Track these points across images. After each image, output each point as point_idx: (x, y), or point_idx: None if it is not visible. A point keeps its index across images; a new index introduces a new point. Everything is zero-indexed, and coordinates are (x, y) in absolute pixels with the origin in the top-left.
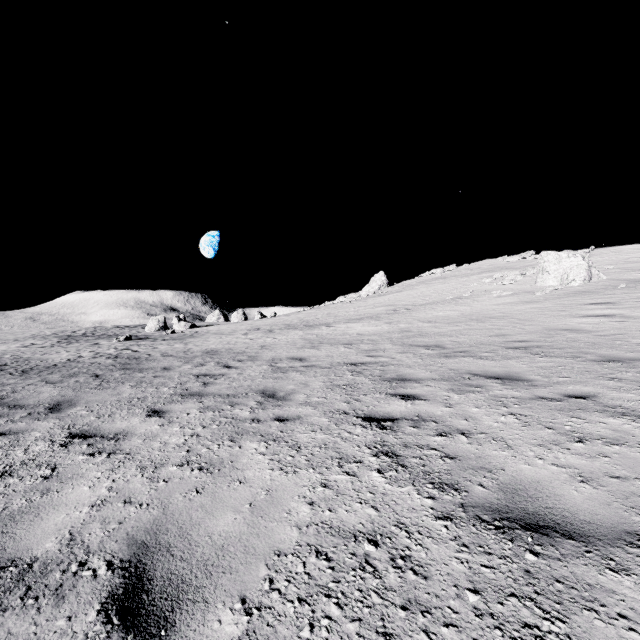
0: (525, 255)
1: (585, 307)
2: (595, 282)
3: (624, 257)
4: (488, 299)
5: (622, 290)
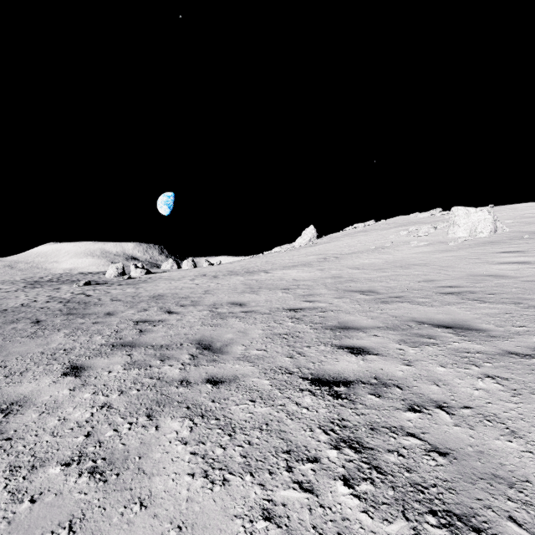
0: (434, 212)
1: (498, 255)
2: (500, 234)
3: (520, 213)
4: (407, 248)
5: (526, 240)
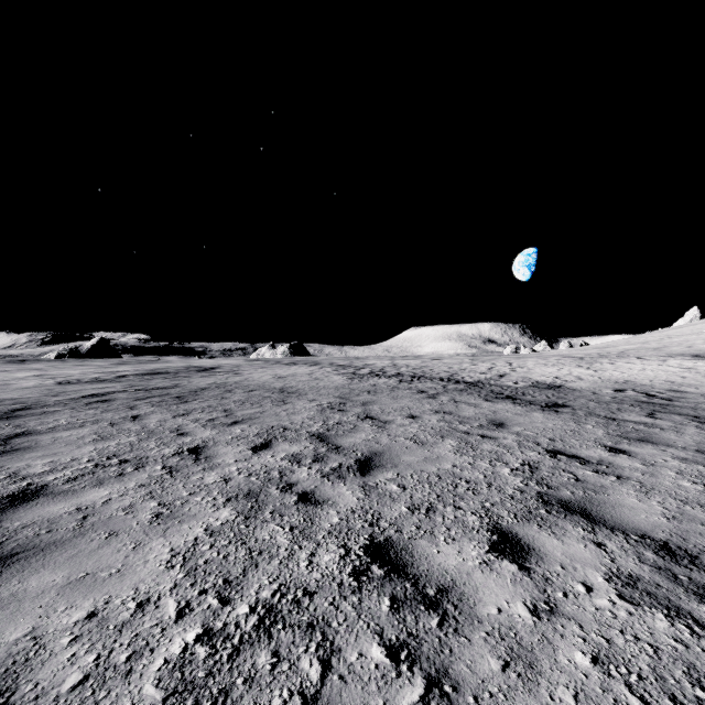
0: None
1: None
2: None
3: None
4: None
5: None
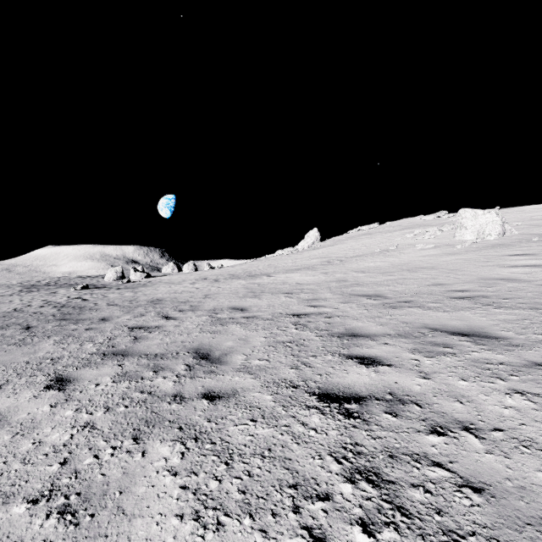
0: (439, 214)
1: (508, 258)
2: (508, 236)
3: (528, 215)
4: (413, 251)
5: (536, 243)
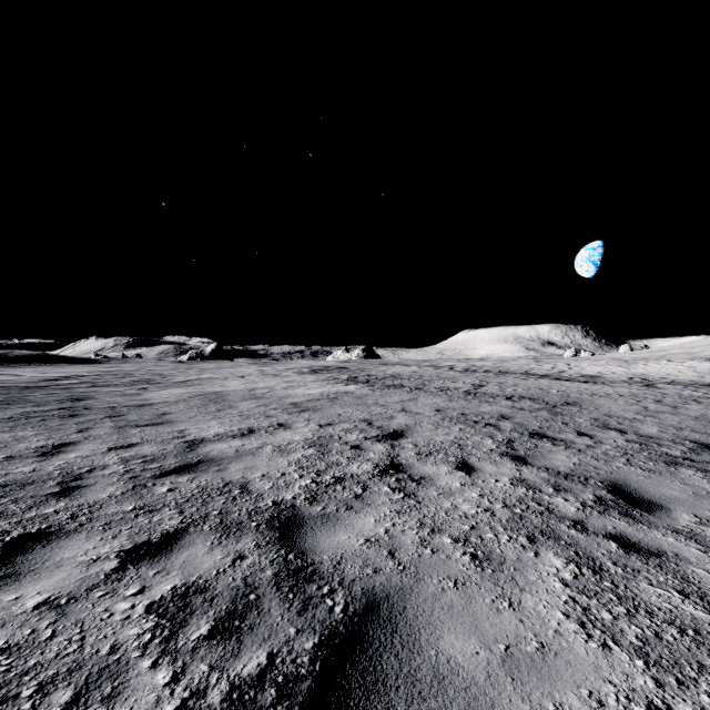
0: None
1: None
2: None
3: None
4: None
5: None
